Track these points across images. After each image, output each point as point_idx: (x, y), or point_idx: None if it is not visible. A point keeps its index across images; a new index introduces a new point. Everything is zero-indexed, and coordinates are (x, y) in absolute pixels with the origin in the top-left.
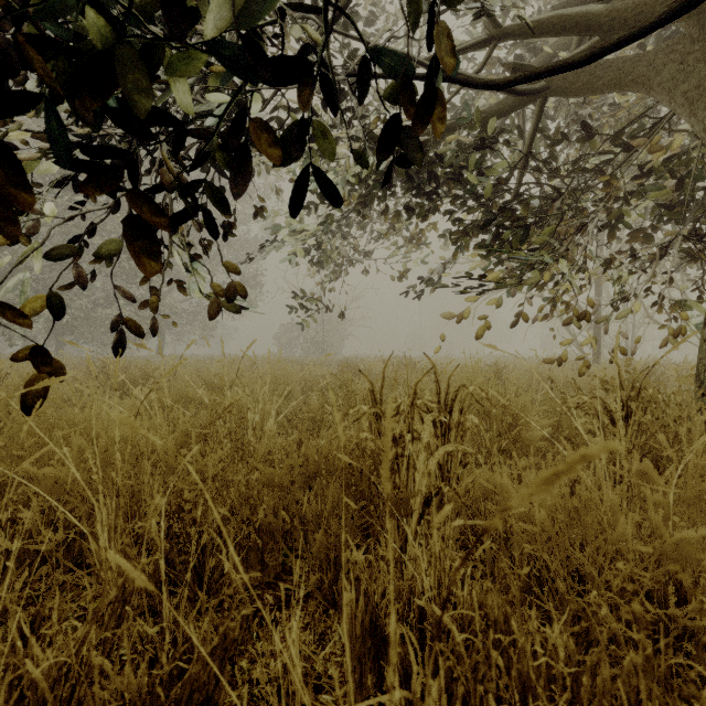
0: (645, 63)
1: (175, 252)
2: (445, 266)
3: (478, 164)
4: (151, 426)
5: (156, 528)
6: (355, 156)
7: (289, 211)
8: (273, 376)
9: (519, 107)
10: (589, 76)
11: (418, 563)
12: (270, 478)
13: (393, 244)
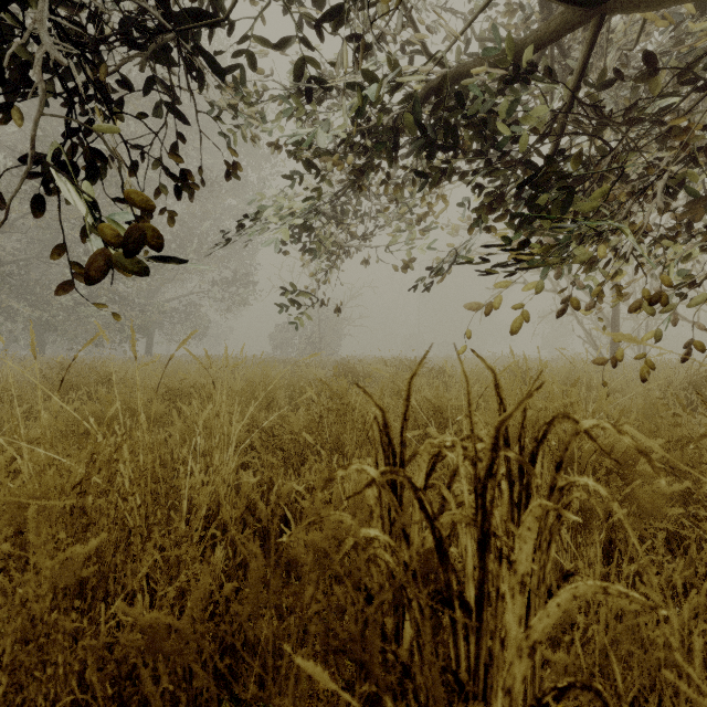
0: None
1: (66, 191)
2: (456, 252)
3: (510, 110)
4: None
5: None
6: None
7: None
8: (252, 381)
9: (565, 32)
10: None
11: None
12: (156, 634)
13: (395, 228)
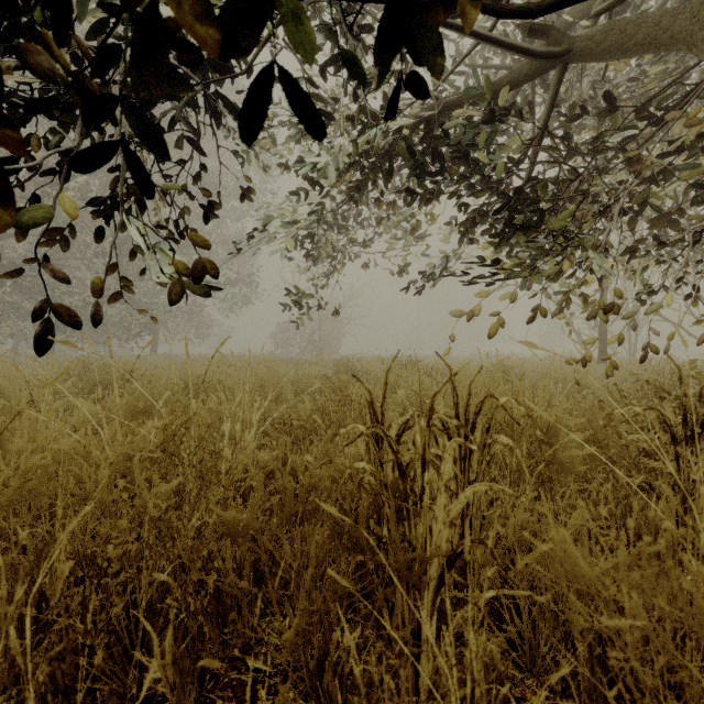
0: (688, 15)
1: (131, 229)
2: (447, 259)
3: (488, 141)
4: (79, 449)
5: (16, 642)
6: (347, 63)
7: (247, 140)
8: (261, 378)
9: (535, 76)
10: (619, 35)
11: (439, 662)
12: (231, 524)
13: (392, 236)
